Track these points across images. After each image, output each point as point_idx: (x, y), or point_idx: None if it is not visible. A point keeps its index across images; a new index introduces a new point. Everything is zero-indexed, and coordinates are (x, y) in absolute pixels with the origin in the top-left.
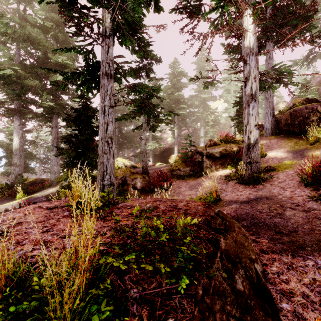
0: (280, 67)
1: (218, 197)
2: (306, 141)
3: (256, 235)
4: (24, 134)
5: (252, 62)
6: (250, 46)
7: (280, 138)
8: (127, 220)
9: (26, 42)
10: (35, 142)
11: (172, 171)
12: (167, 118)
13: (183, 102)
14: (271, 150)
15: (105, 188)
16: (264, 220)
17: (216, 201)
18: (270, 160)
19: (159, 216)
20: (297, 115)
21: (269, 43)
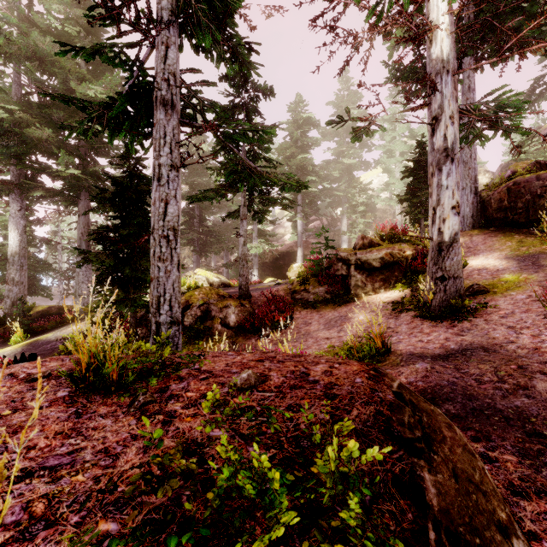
0: (499, 96)
1: (386, 347)
2: (539, 239)
3: (485, 441)
4: (29, 226)
5: (446, 88)
6: (443, 58)
7: (490, 233)
8: (193, 415)
9: (31, 61)
10: (50, 241)
11: (294, 293)
12: (285, 197)
13: (312, 171)
14: (475, 255)
15: (160, 330)
16: (491, 401)
17: (381, 354)
18: (474, 273)
19: (268, 412)
20: (522, 191)
21: (468, 63)
